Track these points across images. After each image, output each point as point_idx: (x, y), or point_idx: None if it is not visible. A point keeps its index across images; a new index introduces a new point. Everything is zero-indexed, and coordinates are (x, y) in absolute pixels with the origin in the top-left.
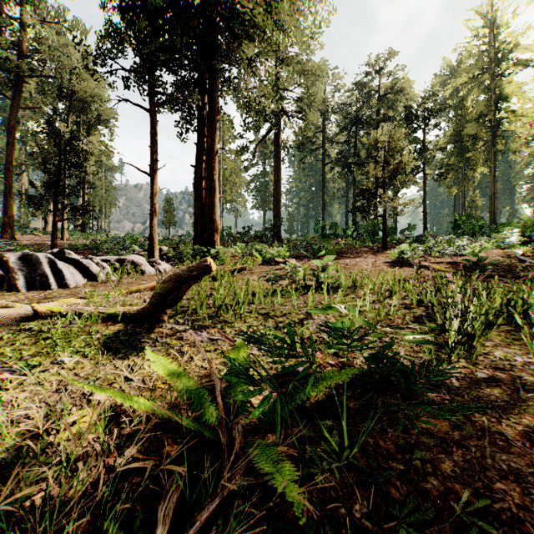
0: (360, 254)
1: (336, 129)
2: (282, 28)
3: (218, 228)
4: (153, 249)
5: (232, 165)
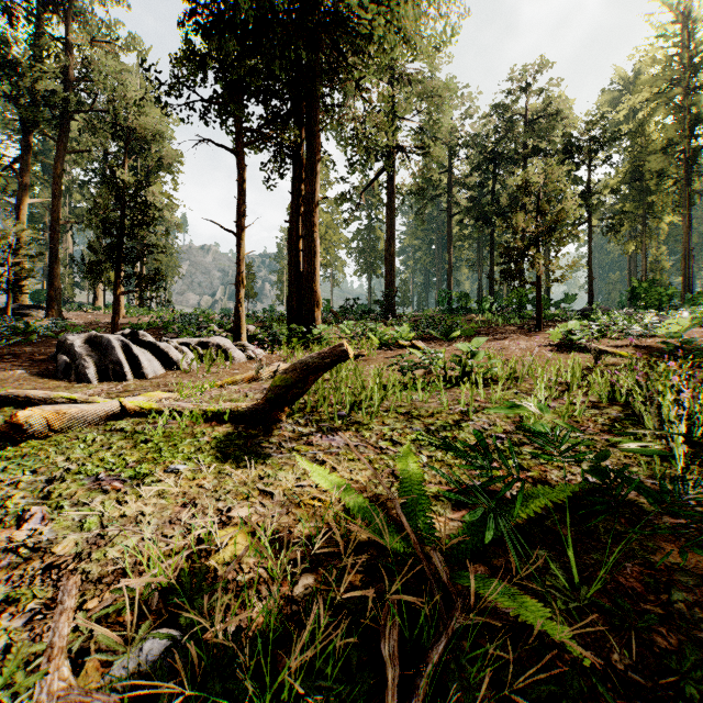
0: (506, 335)
1: (467, 168)
2: (403, 39)
3: (319, 301)
4: (239, 330)
5: (328, 219)
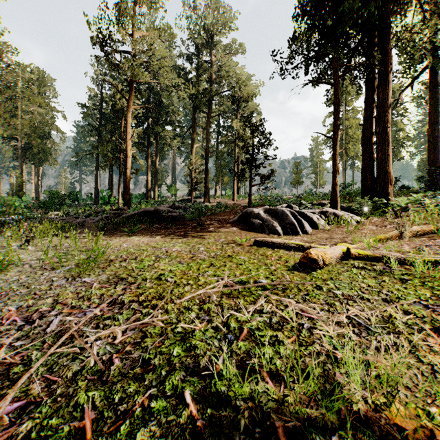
0: None
1: None
2: None
3: (391, 179)
4: (336, 203)
5: (355, 123)
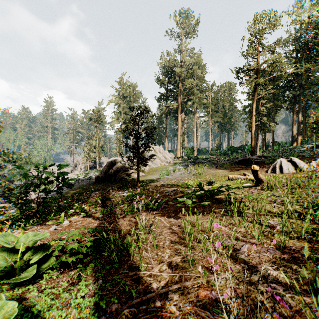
0: None
1: None
2: None
3: None
4: None
5: None
